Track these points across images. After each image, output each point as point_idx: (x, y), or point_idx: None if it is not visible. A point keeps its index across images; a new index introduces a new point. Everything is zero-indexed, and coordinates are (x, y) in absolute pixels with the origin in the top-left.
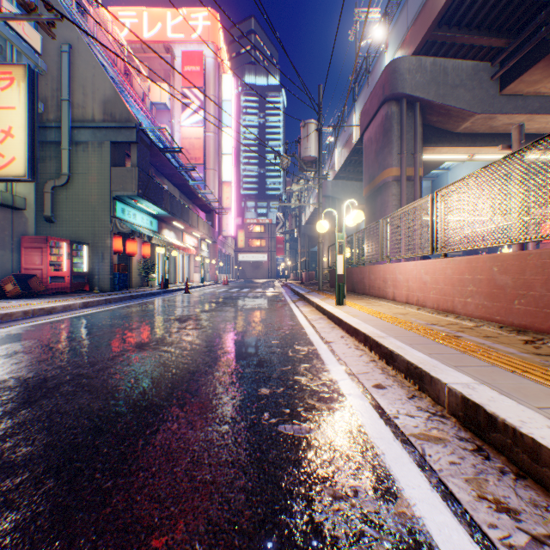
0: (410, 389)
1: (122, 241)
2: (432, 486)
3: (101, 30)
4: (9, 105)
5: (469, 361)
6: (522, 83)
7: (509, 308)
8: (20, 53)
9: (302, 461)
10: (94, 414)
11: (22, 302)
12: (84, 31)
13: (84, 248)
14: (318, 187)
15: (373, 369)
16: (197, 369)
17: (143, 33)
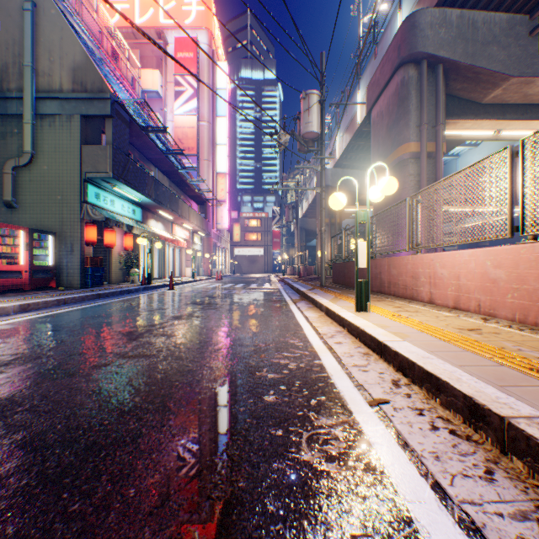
0: None
1: (96, 231)
2: None
3: (84, 5)
4: None
5: None
6: None
7: None
8: None
9: None
10: None
11: None
12: None
13: (49, 238)
14: (320, 169)
15: None
16: None
17: (135, 19)
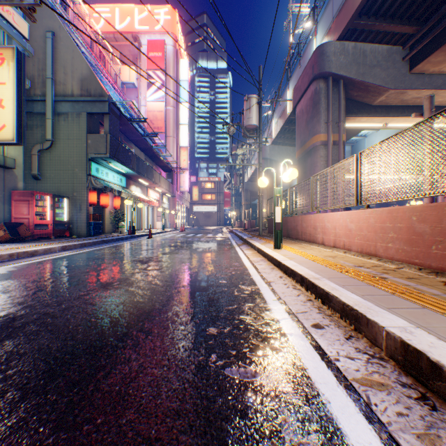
0: (346, 329)
1: (96, 195)
2: (384, 444)
3: (80, 22)
4: (0, 81)
5: (400, 303)
6: (429, 64)
7: (427, 253)
8: (10, 38)
9: (249, 412)
10: (51, 356)
11: (10, 246)
12: (59, 14)
13: (65, 201)
14: (258, 151)
15: (310, 308)
16: (152, 308)
17: (116, 26)
